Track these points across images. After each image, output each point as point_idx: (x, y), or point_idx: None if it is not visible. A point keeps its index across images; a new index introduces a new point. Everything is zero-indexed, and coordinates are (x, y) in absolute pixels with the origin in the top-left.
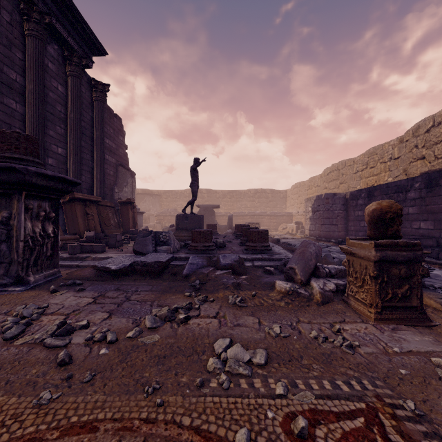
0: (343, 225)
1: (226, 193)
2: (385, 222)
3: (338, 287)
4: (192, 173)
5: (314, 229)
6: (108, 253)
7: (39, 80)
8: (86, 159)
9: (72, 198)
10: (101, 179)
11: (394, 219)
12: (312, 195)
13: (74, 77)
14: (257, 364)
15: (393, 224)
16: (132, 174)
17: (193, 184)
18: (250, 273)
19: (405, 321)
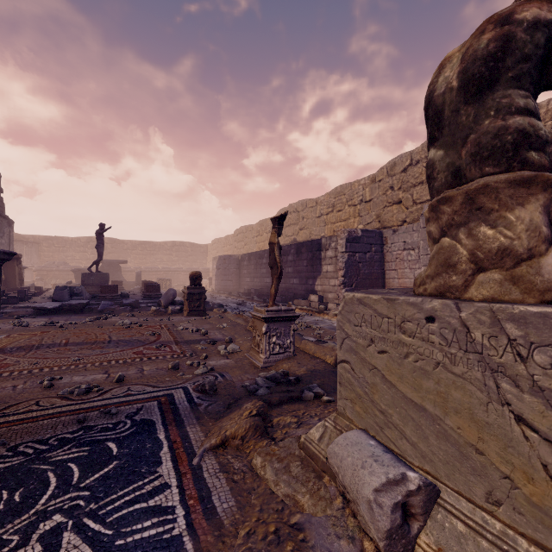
0: (237, 281)
1: (137, 245)
2: (194, 279)
3: (183, 308)
4: (98, 236)
5: (217, 284)
6: (24, 304)
7: None
8: None
9: None
10: None
11: (197, 278)
12: (227, 253)
13: None
14: (134, 323)
15: (197, 280)
16: (10, 222)
17: (99, 246)
18: (142, 308)
19: (198, 315)
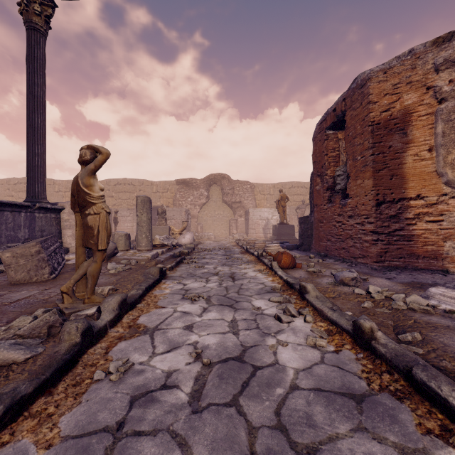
0: None
1: None
2: None
3: None
4: None
5: None
6: None
7: None
8: None
9: None
10: None
11: None
12: None
13: None
14: None
15: None
16: None
17: None
18: None
19: None
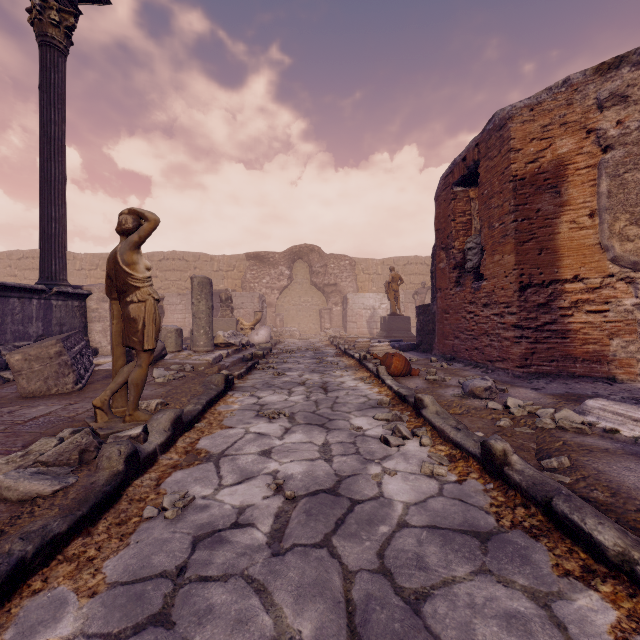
0: None
1: None
2: None
3: None
4: None
5: None
6: None
7: None
8: None
9: None
10: None
11: None
12: None
13: None
14: None
15: None
16: None
17: None
18: None
19: None
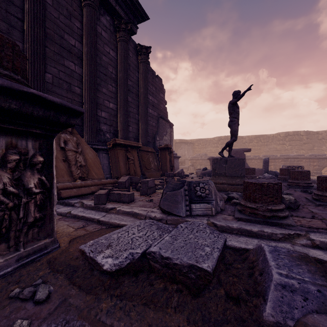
0: None
1: (253, 138)
2: None
3: None
4: (231, 108)
5: None
6: (135, 204)
7: (91, 43)
8: (133, 112)
9: (114, 144)
10: (144, 129)
11: None
12: None
13: (122, 42)
14: None
15: None
16: (171, 125)
17: (232, 122)
18: None
19: None
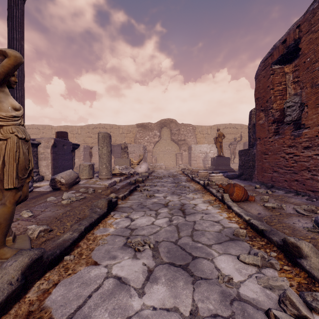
0: None
1: None
2: None
3: None
4: None
5: None
6: None
7: None
8: None
9: None
10: None
11: None
12: None
13: None
14: None
15: None
16: None
17: None
18: None
19: None
